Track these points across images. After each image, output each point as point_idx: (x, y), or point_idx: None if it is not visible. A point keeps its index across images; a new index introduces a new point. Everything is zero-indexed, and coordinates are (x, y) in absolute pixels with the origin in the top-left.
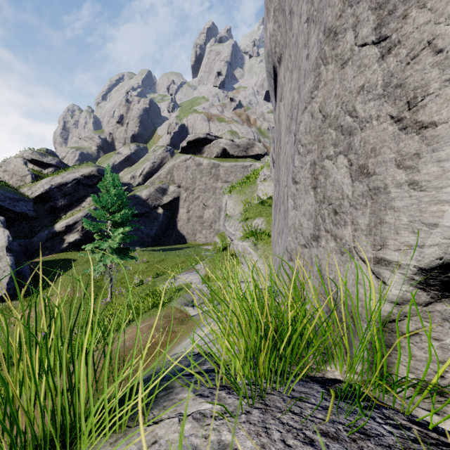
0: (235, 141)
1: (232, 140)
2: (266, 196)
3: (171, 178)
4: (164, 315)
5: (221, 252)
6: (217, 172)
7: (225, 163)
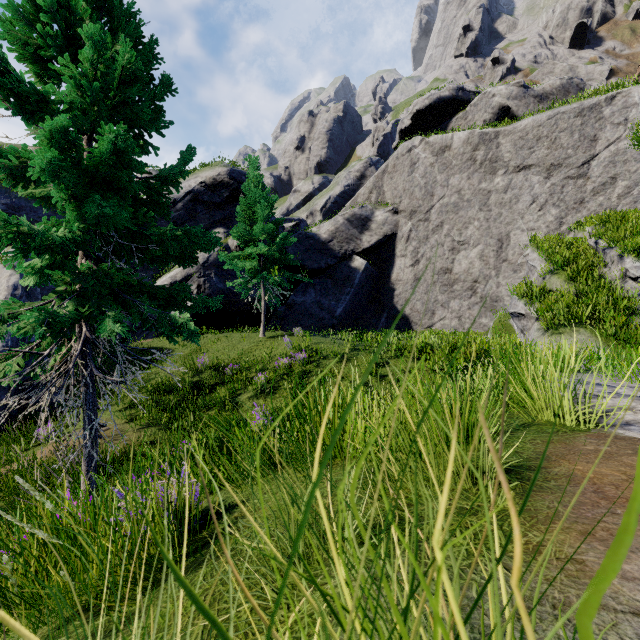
0: (531, 88)
1: (524, 86)
2: None
3: (378, 199)
4: None
5: None
6: (492, 153)
7: (515, 124)
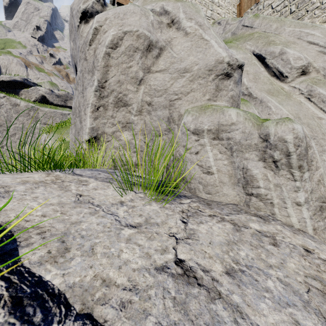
0: (54, 92)
1: (52, 91)
2: None
3: None
4: None
5: None
6: (36, 115)
7: (44, 108)
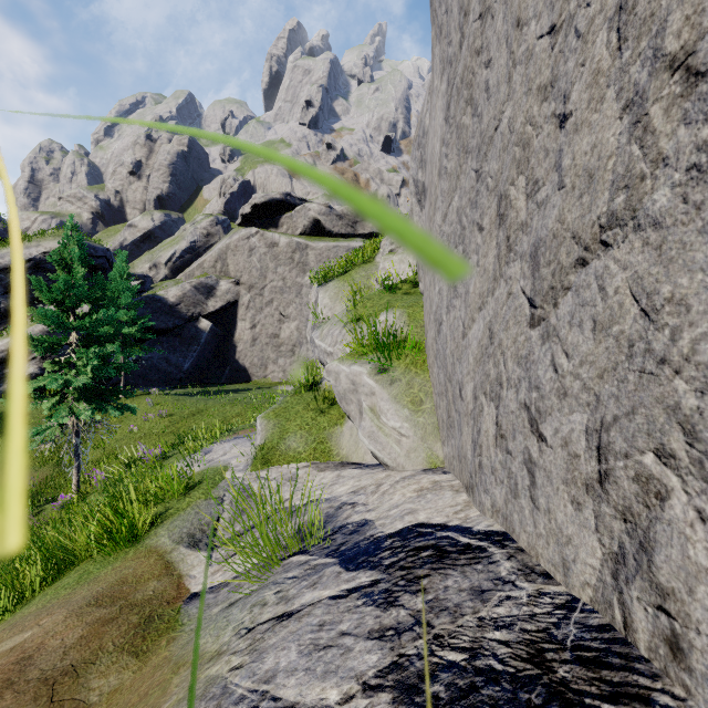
0: (334, 209)
1: (330, 207)
2: (397, 281)
3: (223, 269)
4: (102, 591)
5: (302, 394)
6: (304, 258)
7: (317, 243)
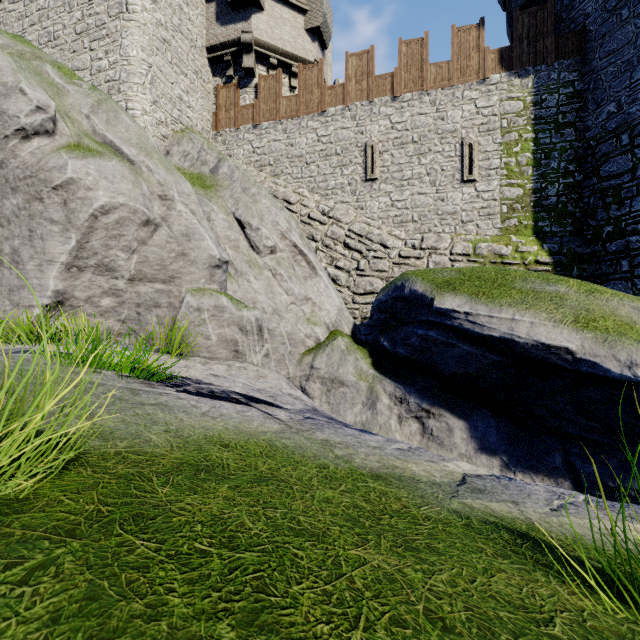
0: None
1: None
2: None
3: None
4: None
5: None
6: None
7: None
